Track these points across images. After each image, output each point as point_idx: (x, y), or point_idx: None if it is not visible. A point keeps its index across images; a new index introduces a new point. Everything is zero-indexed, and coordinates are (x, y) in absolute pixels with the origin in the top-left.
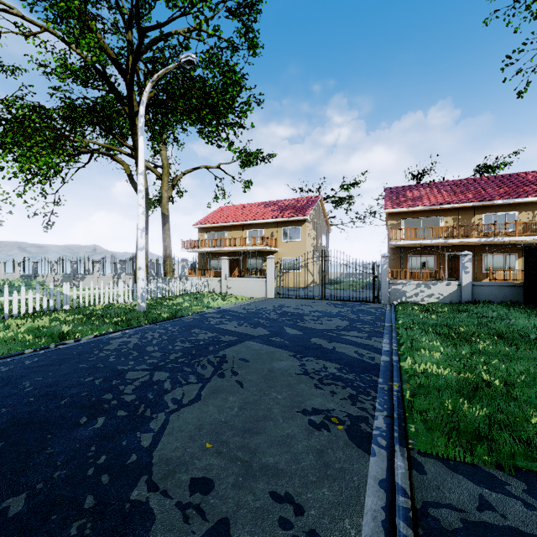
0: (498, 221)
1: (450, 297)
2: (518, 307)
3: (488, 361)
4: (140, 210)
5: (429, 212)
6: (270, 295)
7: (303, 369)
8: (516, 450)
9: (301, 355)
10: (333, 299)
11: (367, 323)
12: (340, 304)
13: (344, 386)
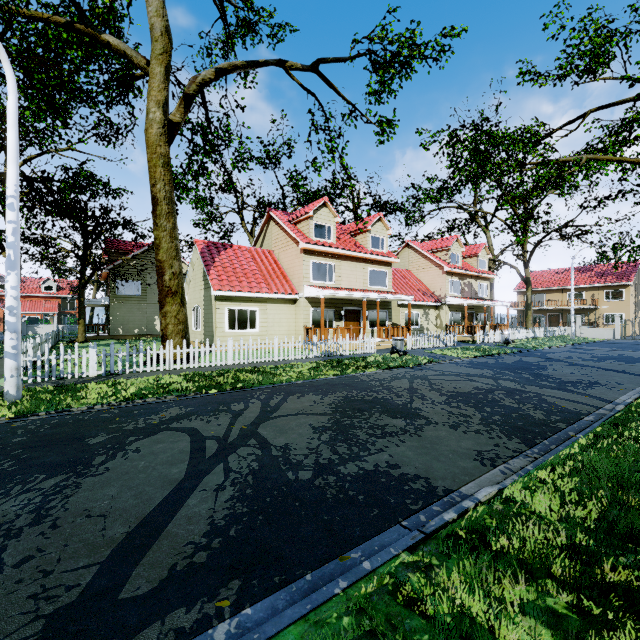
0: None
1: None
2: None
3: None
4: (572, 300)
5: None
6: (617, 338)
7: None
8: None
9: None
10: None
11: None
12: None
13: None
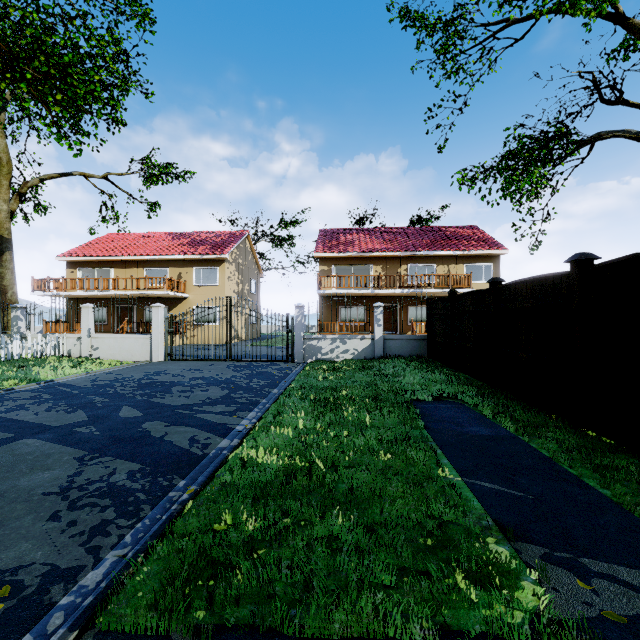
0: (421, 273)
1: (365, 352)
2: (420, 361)
3: (340, 433)
4: None
5: (360, 259)
6: (157, 358)
7: (67, 483)
8: (242, 592)
9: (96, 454)
10: (240, 359)
11: (252, 391)
12: (244, 365)
13: (107, 506)
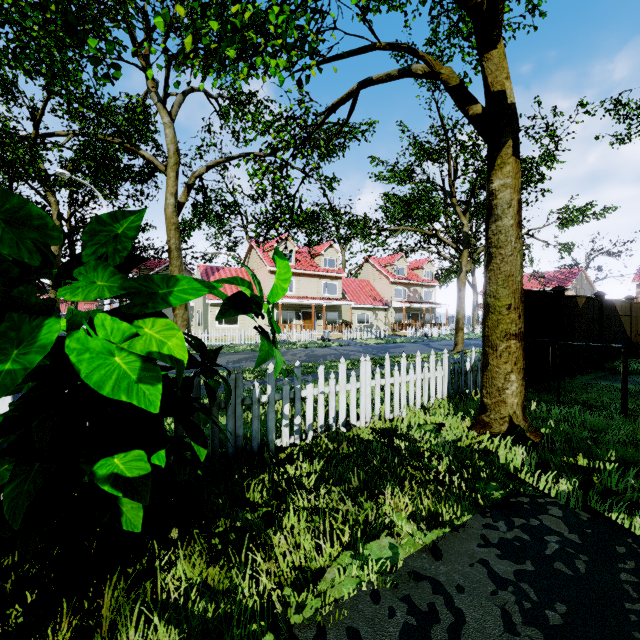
0: None
1: None
2: None
3: None
4: None
5: None
6: None
7: None
8: None
9: None
10: None
11: None
12: None
13: None
